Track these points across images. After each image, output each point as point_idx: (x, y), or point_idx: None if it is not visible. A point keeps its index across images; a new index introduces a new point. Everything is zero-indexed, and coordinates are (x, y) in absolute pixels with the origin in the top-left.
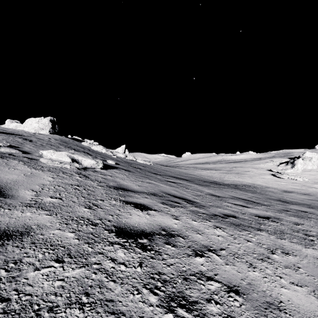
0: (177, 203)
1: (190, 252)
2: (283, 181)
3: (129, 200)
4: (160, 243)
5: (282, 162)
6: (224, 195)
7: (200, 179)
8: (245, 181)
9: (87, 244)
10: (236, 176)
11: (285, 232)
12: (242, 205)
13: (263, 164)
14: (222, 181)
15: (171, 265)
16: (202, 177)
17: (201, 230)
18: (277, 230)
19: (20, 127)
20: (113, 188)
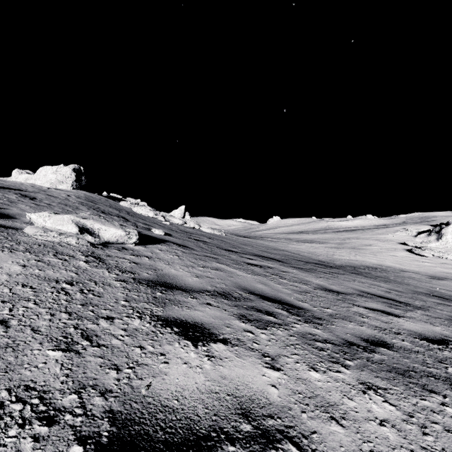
0: (269, 316)
1: None
2: (426, 261)
3: (172, 316)
4: None
5: (422, 231)
6: (346, 289)
7: (299, 257)
8: (366, 261)
9: None
10: (351, 252)
11: None
12: (384, 311)
13: (391, 234)
14: (332, 260)
15: None
16: (300, 254)
17: (337, 405)
18: None
19: (31, 180)
20: (145, 284)
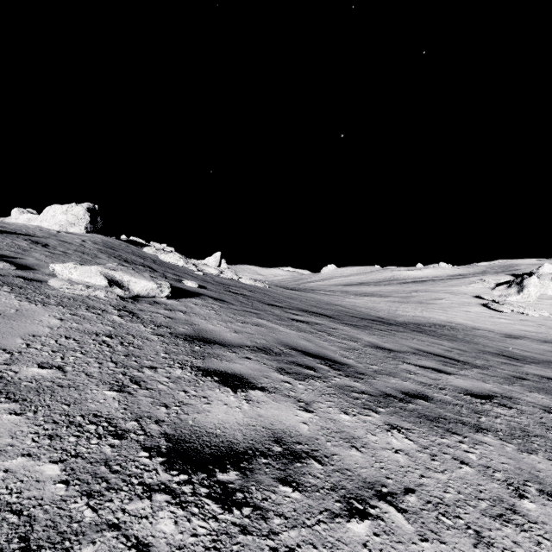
0: (309, 370)
1: (336, 504)
2: (503, 317)
3: (212, 367)
4: (268, 480)
5: (501, 283)
6: (400, 347)
7: (354, 313)
8: (434, 317)
9: (84, 498)
10: (417, 307)
11: (532, 433)
12: (435, 368)
13: (465, 286)
14: (394, 316)
15: (290, 551)
16: (357, 310)
17: (360, 438)
18: (513, 427)
19: (35, 222)
20: (182, 339)
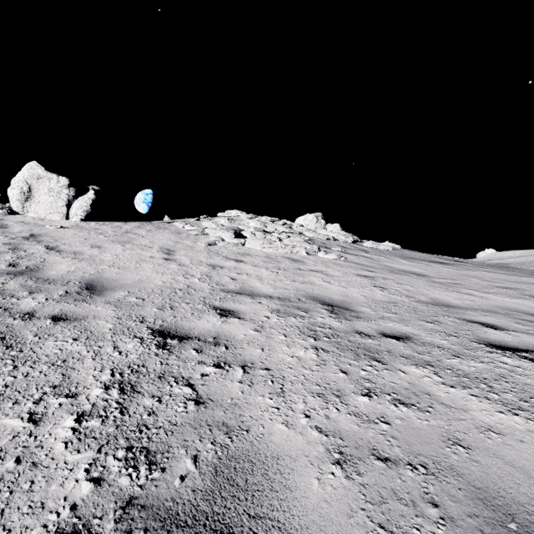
0: None
1: None
2: None
3: None
4: None
5: None
6: None
7: None
8: None
9: None
10: None
11: None
12: None
13: None
14: None
15: None
16: None
17: None
18: None
19: None
20: None
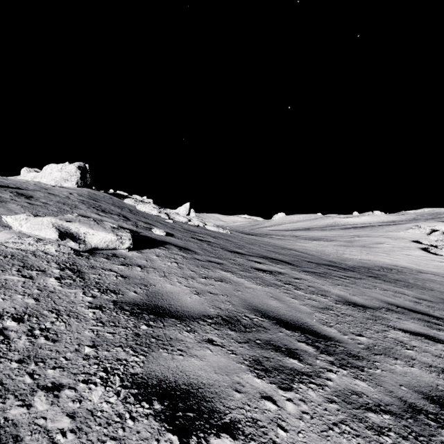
0: (292, 359)
1: None
2: (443, 261)
3: (156, 374)
4: None
5: (436, 229)
6: (371, 301)
7: (308, 258)
8: (379, 260)
9: None
10: (362, 251)
11: None
12: (426, 335)
13: (403, 232)
14: (343, 260)
15: None
16: (309, 254)
17: None
18: None
19: (37, 178)
20: (127, 312)
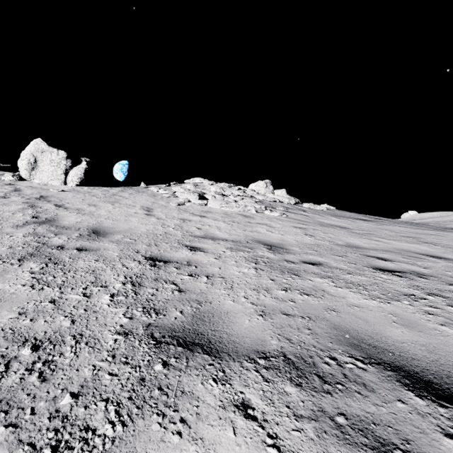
0: None
1: None
2: None
3: None
4: None
5: None
6: None
7: None
8: None
9: None
10: None
11: None
12: None
13: None
14: None
15: None
16: None
17: None
18: None
19: None
20: None
